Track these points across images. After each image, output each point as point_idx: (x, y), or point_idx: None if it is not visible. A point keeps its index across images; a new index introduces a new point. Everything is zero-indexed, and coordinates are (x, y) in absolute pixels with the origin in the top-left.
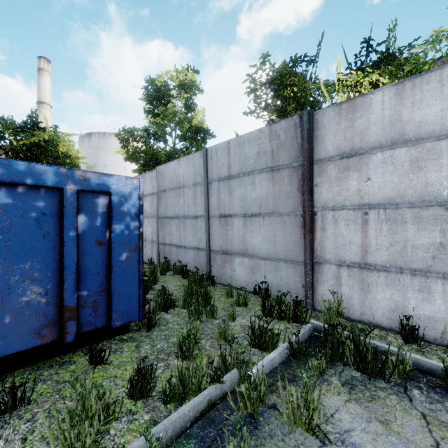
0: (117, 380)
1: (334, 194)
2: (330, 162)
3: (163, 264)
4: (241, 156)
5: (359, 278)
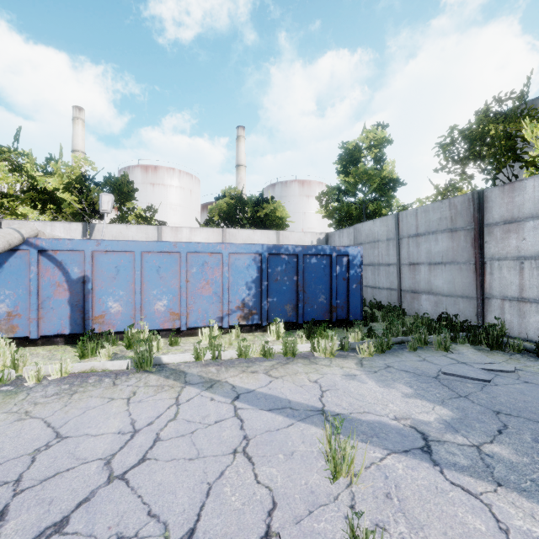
0: None
1: (499, 249)
2: (496, 226)
3: None
4: (427, 220)
5: (517, 308)
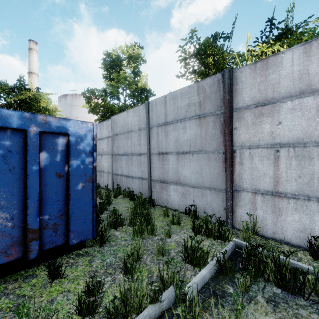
0: (69, 294)
1: (251, 135)
2: (246, 110)
3: (116, 190)
4: (175, 107)
5: (271, 203)
